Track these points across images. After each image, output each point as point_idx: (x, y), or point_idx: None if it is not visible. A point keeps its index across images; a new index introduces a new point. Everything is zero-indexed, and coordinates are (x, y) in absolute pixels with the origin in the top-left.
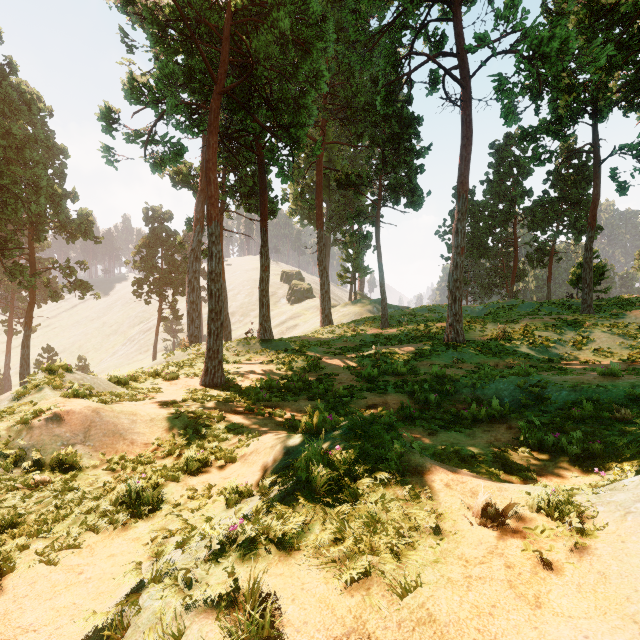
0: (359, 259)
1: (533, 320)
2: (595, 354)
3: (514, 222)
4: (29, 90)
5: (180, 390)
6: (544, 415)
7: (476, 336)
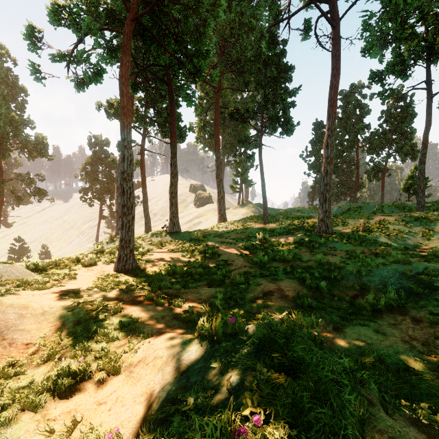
0: (245, 174)
1: (384, 216)
2: None
3: (357, 148)
4: None
5: (94, 276)
6: None
7: (340, 229)
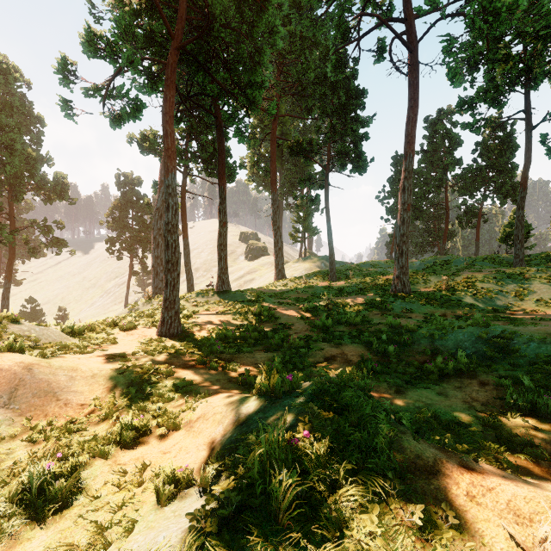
0: (308, 220)
1: (473, 273)
2: (538, 304)
3: (446, 188)
4: (5, 60)
5: (135, 340)
6: (516, 369)
7: (420, 288)
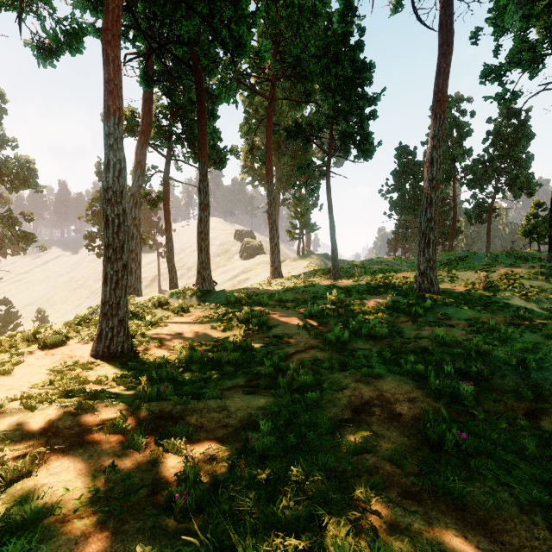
0: (307, 216)
1: (511, 268)
2: None
3: (453, 181)
4: None
5: (49, 366)
6: None
7: (447, 286)
